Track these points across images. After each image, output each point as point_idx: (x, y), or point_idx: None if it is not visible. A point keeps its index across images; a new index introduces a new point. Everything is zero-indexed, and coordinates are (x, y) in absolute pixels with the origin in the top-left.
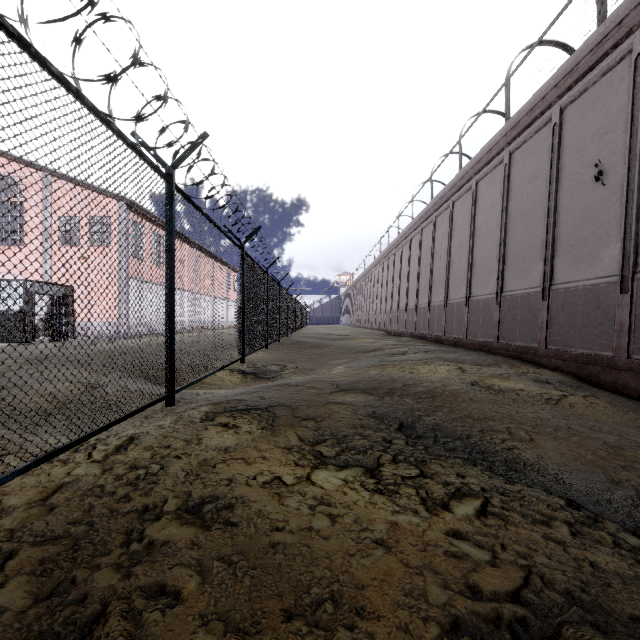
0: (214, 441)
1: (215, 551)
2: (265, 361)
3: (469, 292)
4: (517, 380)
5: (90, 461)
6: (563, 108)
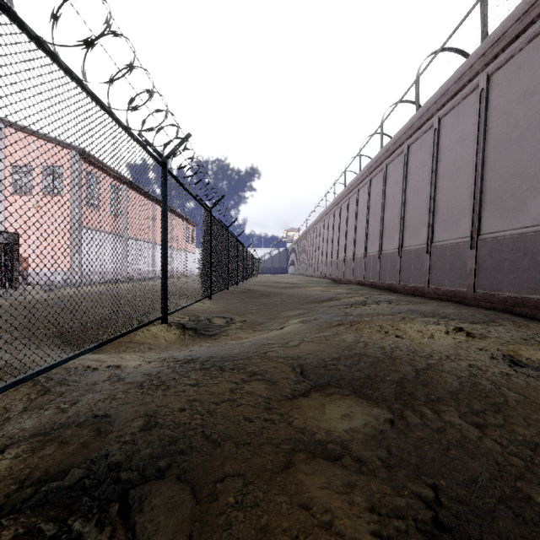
0: None
1: None
2: (210, 312)
3: (431, 237)
4: None
5: None
6: None
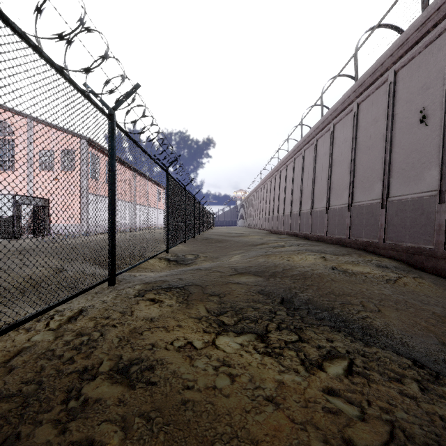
0: (143, 313)
1: (137, 408)
2: (184, 252)
3: (328, 203)
4: (364, 266)
5: (47, 329)
6: (396, 71)
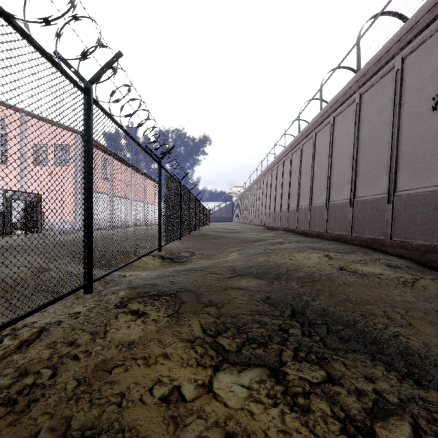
0: (119, 334)
1: None
2: (179, 249)
3: (328, 198)
4: (374, 265)
5: None
6: (404, 58)
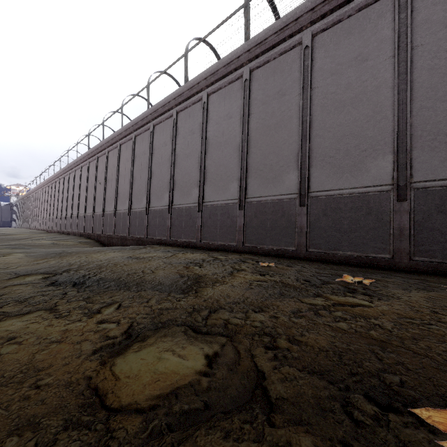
0: None
1: None
2: None
3: (78, 212)
4: (71, 241)
5: None
6: (98, 157)
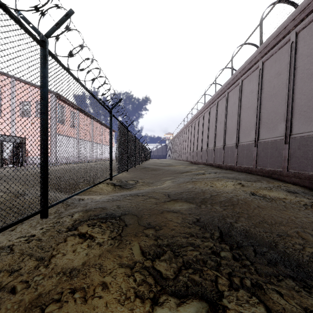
0: (63, 260)
1: None
2: (127, 178)
3: (238, 140)
4: (278, 191)
5: None
6: (297, 32)
